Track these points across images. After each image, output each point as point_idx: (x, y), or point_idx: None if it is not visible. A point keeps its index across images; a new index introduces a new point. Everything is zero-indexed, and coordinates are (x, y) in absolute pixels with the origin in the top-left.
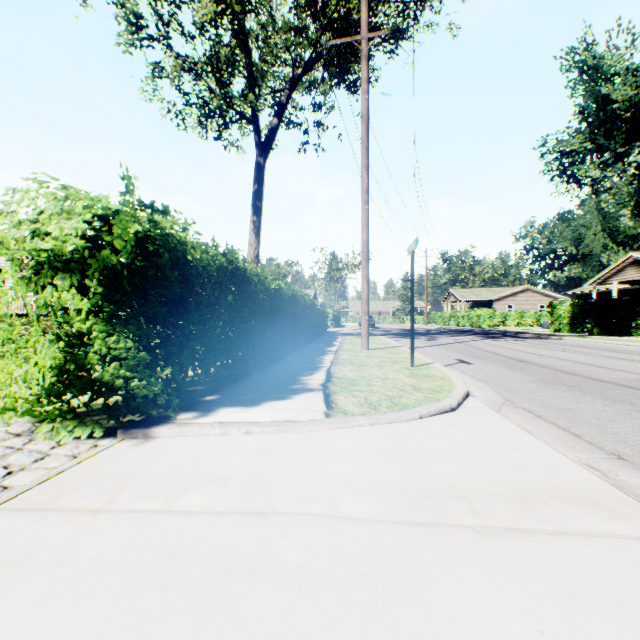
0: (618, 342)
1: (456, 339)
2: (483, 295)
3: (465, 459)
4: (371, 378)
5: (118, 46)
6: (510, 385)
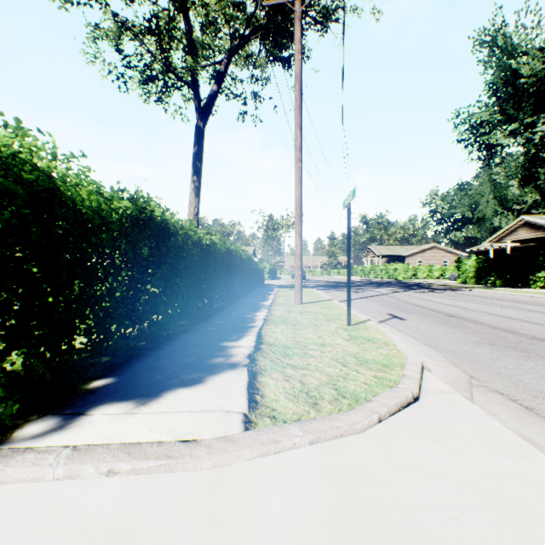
0: (524, 294)
1: (380, 291)
2: (397, 252)
3: None
4: (306, 344)
5: (53, 2)
6: (460, 350)
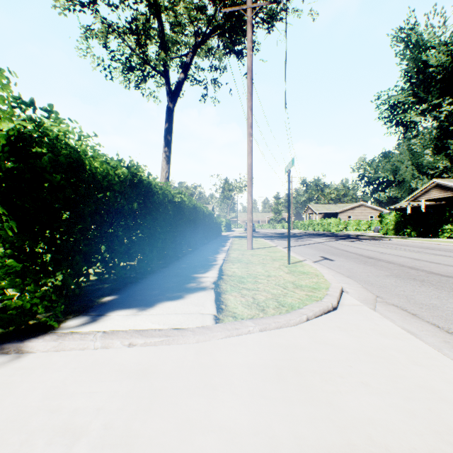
0: (433, 242)
1: (316, 240)
2: (331, 209)
3: (372, 384)
4: (257, 275)
5: (55, 9)
6: (373, 280)
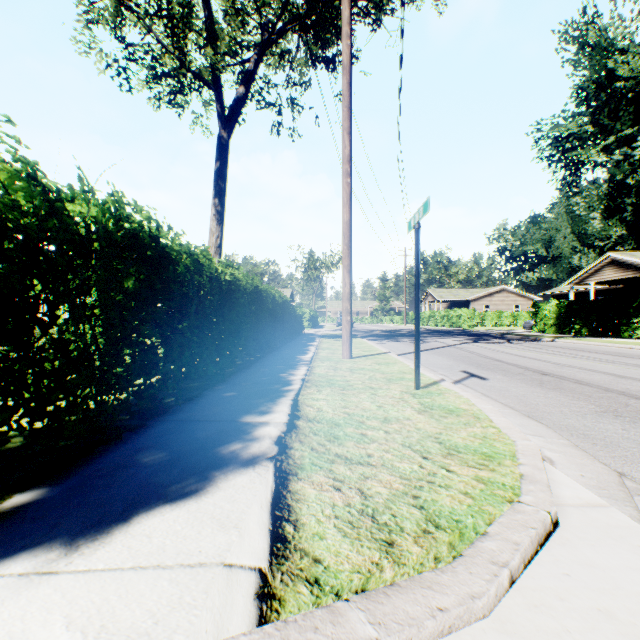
0: (621, 345)
1: (444, 342)
2: (461, 295)
3: None
4: (363, 418)
5: None
6: (581, 426)
